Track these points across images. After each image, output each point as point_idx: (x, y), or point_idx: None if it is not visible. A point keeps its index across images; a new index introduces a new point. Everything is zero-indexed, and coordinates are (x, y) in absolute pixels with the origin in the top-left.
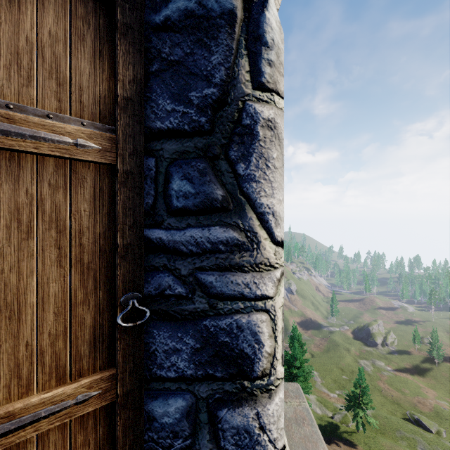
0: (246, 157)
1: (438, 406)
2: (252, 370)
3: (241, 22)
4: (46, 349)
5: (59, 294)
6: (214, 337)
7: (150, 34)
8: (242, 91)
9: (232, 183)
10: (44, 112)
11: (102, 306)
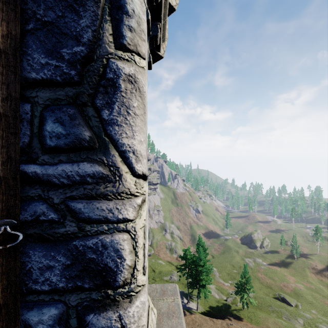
0: (109, 105)
1: (296, 288)
2: (114, 281)
3: None
4: None
5: None
6: (83, 254)
7: None
8: (106, 50)
9: (98, 126)
10: None
11: None
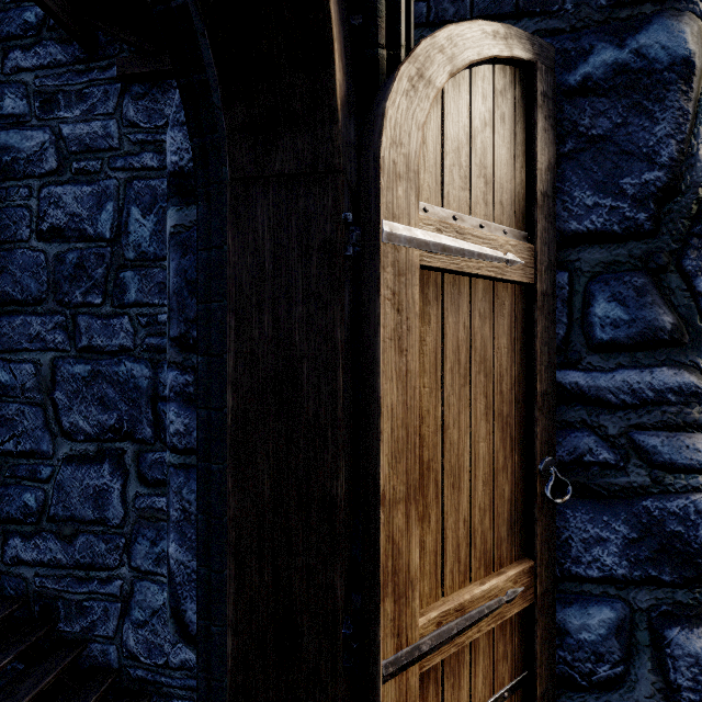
0: None
1: None
2: None
3: (701, 74)
4: (476, 527)
5: (485, 457)
6: (659, 524)
7: (561, 102)
8: None
9: (687, 305)
10: (477, 222)
11: (516, 474)
